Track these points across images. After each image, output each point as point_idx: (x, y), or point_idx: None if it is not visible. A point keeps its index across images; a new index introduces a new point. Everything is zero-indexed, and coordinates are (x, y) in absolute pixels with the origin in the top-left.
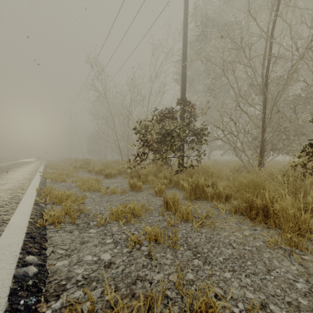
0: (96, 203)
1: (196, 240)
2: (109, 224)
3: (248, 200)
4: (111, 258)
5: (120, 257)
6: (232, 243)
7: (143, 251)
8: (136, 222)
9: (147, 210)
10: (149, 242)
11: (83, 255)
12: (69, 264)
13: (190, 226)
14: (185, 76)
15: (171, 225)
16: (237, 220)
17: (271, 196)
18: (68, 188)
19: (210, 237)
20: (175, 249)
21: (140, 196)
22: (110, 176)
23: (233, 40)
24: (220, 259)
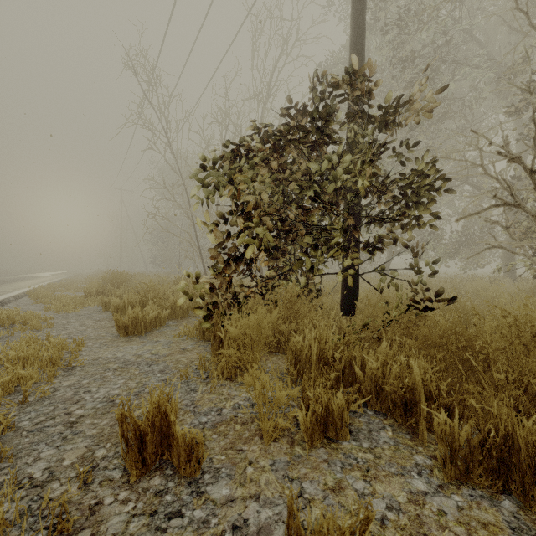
0: None
1: None
2: None
3: None
4: None
5: None
6: None
7: None
8: None
9: None
10: None
11: None
12: None
13: None
14: (363, 39)
15: None
16: None
17: None
18: None
19: None
20: None
21: None
22: (138, 330)
23: None
24: None
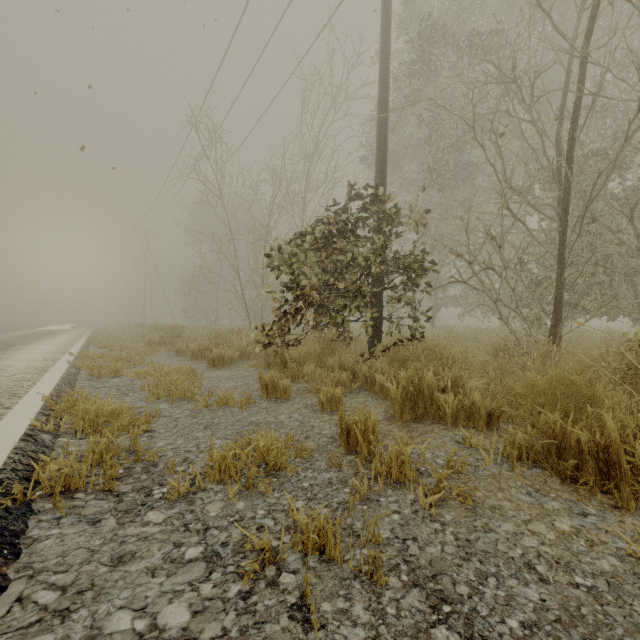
0: (179, 430)
1: (433, 551)
2: (201, 493)
3: (553, 429)
4: (188, 622)
5: (216, 619)
6: (534, 561)
7: (284, 590)
8: (271, 489)
9: (300, 451)
10: (304, 556)
11: (107, 611)
12: None
13: (410, 500)
14: (385, 146)
15: (361, 497)
16: (528, 482)
17: (619, 424)
18: (123, 392)
19: (467, 539)
20: (377, 583)
21: (284, 412)
22: (221, 364)
23: (492, 62)
24: (512, 626)
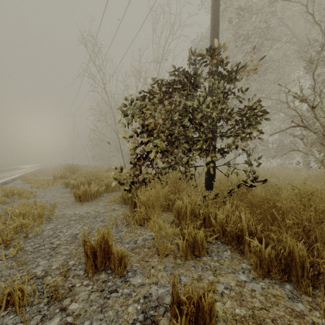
0: None
1: None
2: None
3: None
4: None
5: None
6: None
7: None
8: None
9: None
10: None
11: None
12: None
13: None
14: (218, 28)
15: None
16: None
17: None
18: None
19: None
20: None
21: None
22: (87, 198)
23: None
24: None
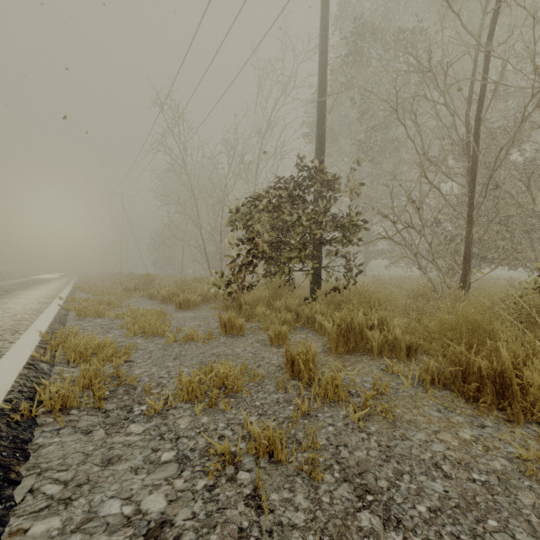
0: (153, 361)
1: (360, 455)
2: (173, 410)
3: (459, 358)
4: (165, 508)
5: (187, 505)
6: (440, 462)
7: (240, 484)
8: (230, 407)
9: (253, 377)
10: (256, 459)
11: (101, 500)
12: (60, 530)
13: (342, 415)
14: (324, 124)
15: (302, 413)
16: (438, 401)
17: (512, 353)
18: (105, 329)
19: (388, 445)
20: (315, 479)
21: (240, 346)
22: (187, 306)
23: (412, 55)
24: (421, 510)
